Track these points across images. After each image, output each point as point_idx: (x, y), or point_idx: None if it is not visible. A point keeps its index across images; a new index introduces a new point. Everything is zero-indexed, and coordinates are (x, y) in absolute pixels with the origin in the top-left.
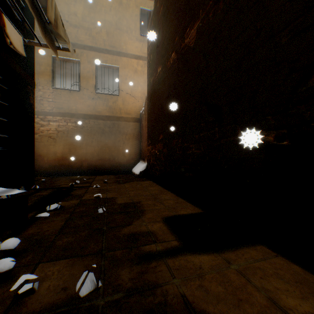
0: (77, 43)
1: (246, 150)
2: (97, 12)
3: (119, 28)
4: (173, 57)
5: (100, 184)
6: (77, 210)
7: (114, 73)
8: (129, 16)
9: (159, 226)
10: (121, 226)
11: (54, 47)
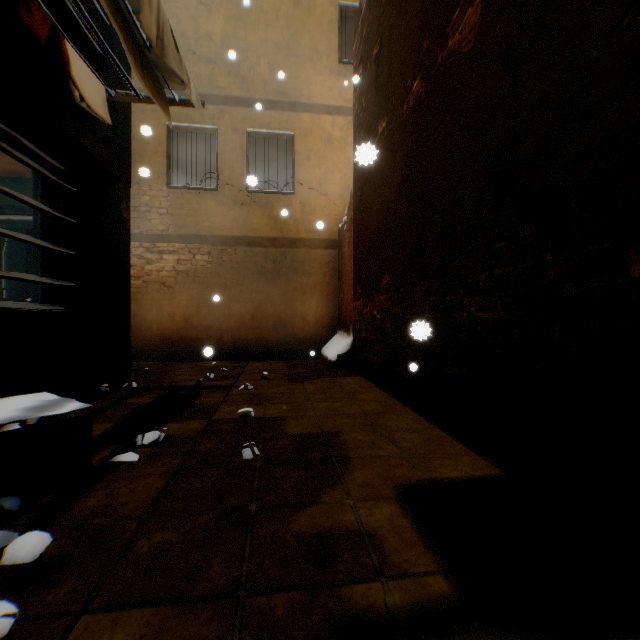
0: (213, 94)
1: None
2: (251, 26)
3: (295, 53)
4: (416, 90)
5: (254, 381)
6: (198, 448)
7: (284, 150)
8: (316, 25)
9: (389, 516)
10: (292, 505)
11: (161, 99)
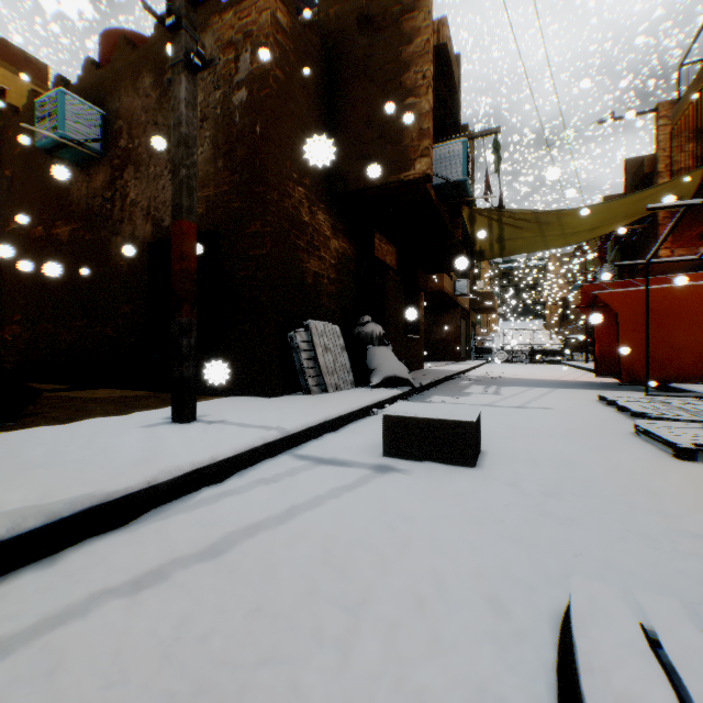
0: None
1: (103, 338)
2: None
3: None
4: (43, 231)
5: None
6: None
7: None
8: None
9: None
10: None
11: None
